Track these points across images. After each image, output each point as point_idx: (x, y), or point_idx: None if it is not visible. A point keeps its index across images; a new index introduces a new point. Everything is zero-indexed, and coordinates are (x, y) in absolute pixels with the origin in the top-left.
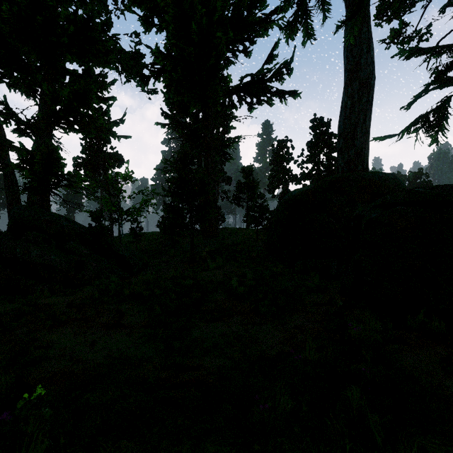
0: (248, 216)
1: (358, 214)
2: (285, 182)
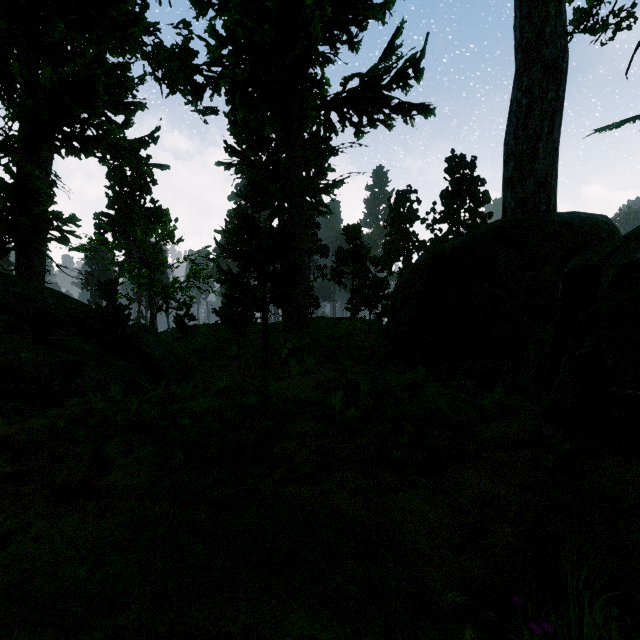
0: (356, 294)
1: (579, 265)
2: (407, 252)
